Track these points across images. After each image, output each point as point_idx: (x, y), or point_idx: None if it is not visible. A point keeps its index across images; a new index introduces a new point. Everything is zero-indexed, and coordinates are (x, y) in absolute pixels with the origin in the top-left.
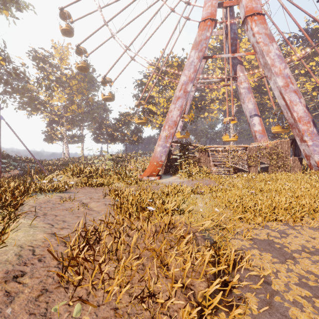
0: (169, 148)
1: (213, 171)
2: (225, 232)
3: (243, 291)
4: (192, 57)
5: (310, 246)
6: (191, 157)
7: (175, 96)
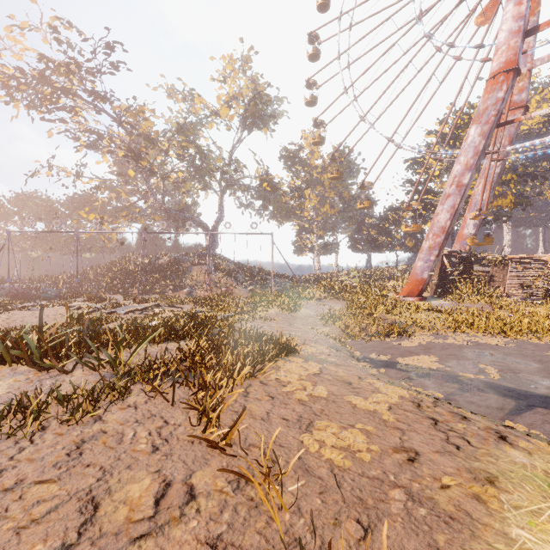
0: (437, 262)
1: (504, 294)
2: (419, 328)
3: (393, 338)
4: (471, 136)
5: (475, 340)
6: (477, 274)
7: (443, 194)
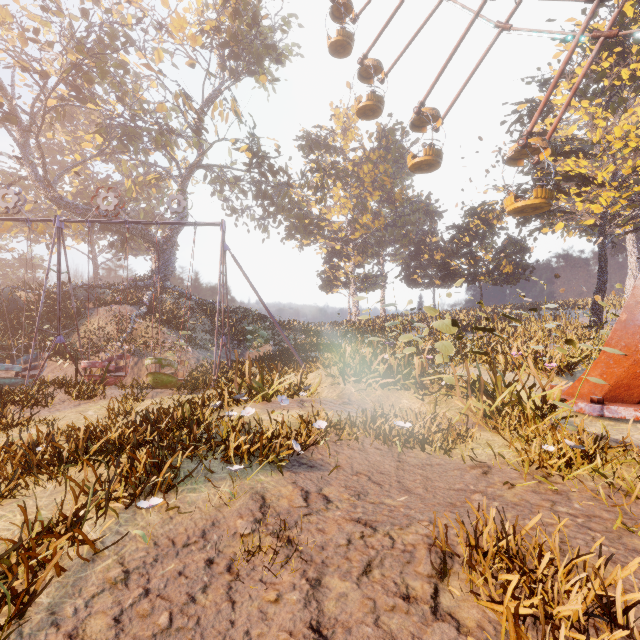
0: None
1: None
2: None
3: None
4: None
5: None
6: None
7: None
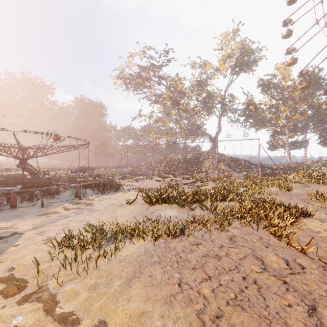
0: None
1: None
2: None
3: None
4: None
5: None
6: None
7: None
